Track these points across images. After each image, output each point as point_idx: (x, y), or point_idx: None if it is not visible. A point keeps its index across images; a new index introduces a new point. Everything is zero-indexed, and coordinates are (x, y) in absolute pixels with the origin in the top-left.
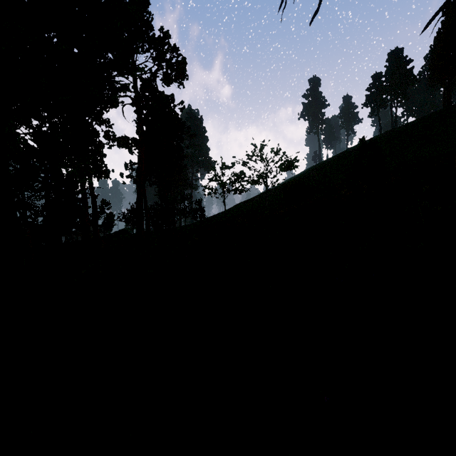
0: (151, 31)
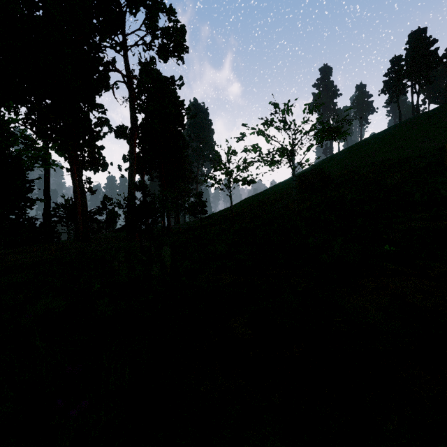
0: None
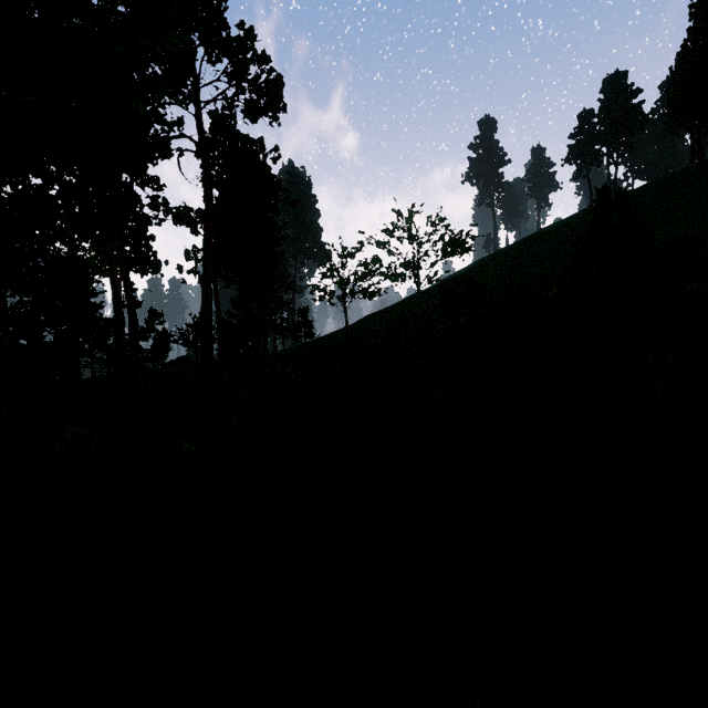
0: (224, 30)
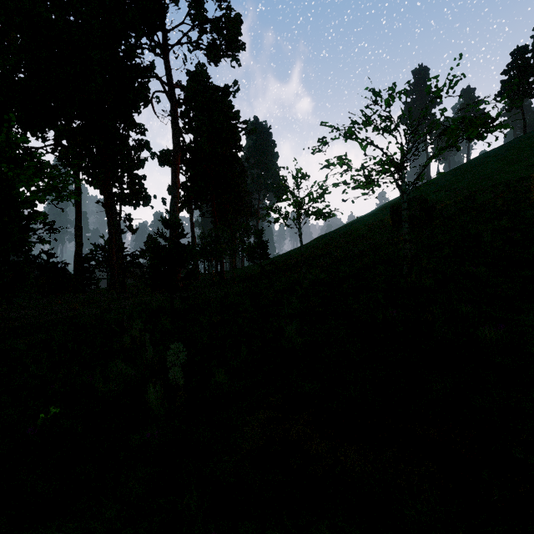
0: None
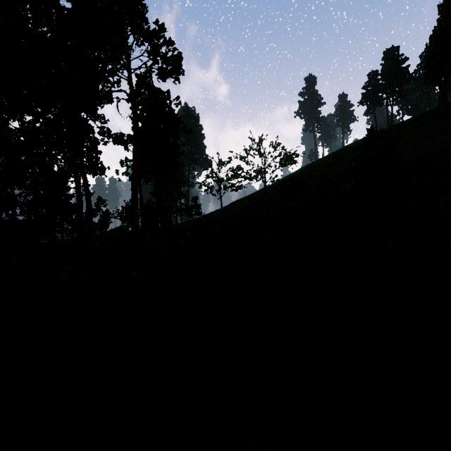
0: (146, 25)
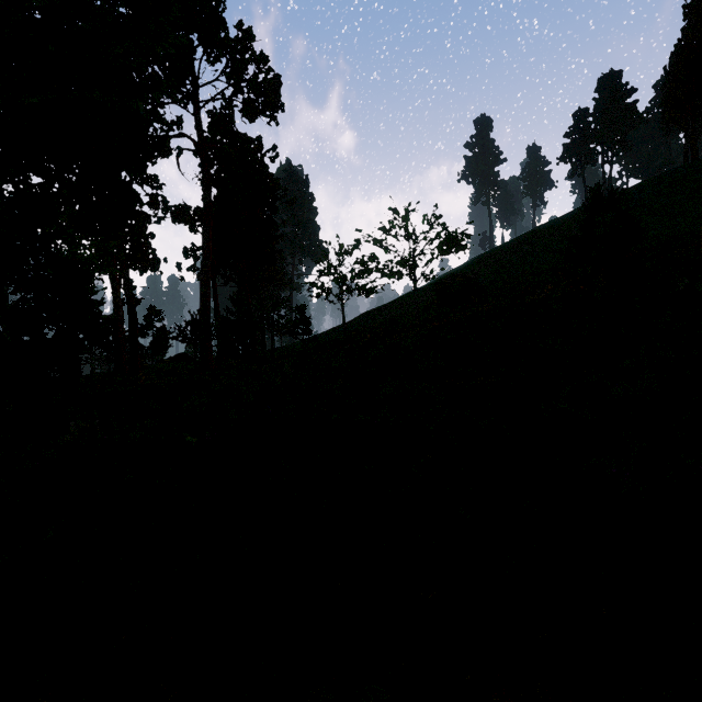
0: (223, 30)
